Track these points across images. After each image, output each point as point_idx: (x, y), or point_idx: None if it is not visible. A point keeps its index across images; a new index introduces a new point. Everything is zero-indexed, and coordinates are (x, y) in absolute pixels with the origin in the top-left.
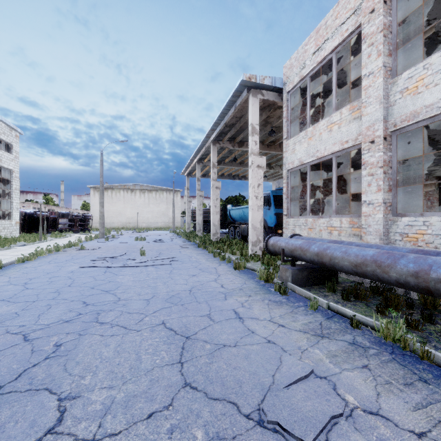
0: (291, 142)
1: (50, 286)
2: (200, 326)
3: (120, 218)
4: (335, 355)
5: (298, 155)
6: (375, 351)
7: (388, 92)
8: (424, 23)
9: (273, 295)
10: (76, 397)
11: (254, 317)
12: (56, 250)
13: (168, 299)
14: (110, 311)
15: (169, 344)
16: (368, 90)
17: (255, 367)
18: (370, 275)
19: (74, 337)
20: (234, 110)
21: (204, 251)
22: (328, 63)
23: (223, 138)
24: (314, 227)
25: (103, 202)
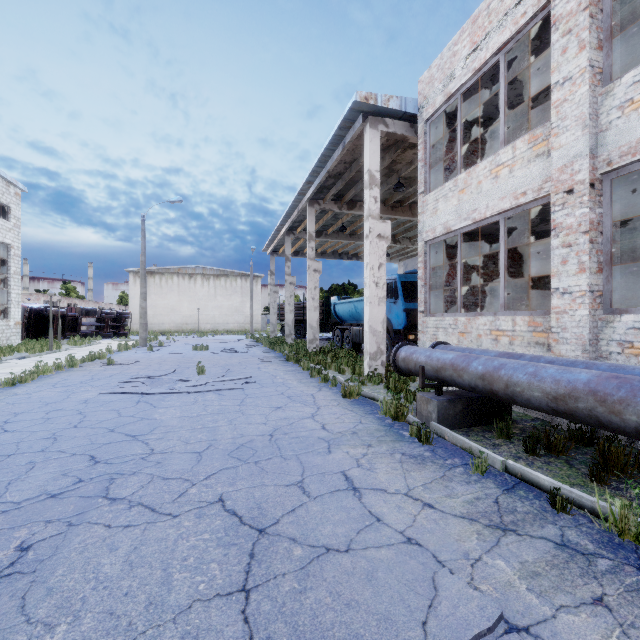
0: (431, 198)
1: (44, 428)
2: (284, 507)
3: (174, 316)
4: (536, 572)
5: (442, 218)
6: (609, 562)
7: (597, 109)
8: None
9: (409, 445)
10: None
11: (379, 487)
12: (70, 365)
13: (233, 451)
14: (133, 474)
15: (228, 546)
16: (563, 107)
17: (387, 603)
18: (583, 417)
19: (57, 531)
20: (342, 151)
21: (296, 368)
22: (490, 71)
23: (325, 196)
24: (469, 330)
25: (145, 293)
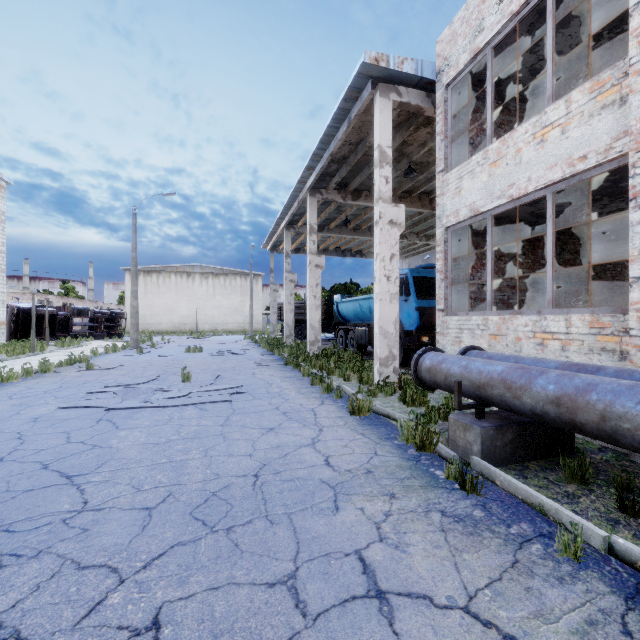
0: (454, 175)
1: None
2: None
3: (171, 316)
4: None
5: (467, 198)
6: None
7: None
8: None
9: (448, 495)
10: None
11: (420, 591)
12: (43, 371)
13: (199, 507)
14: (34, 557)
15: None
16: None
17: None
18: None
19: None
20: (347, 127)
21: (296, 373)
22: (528, 19)
23: (327, 185)
24: (503, 332)
25: (136, 291)
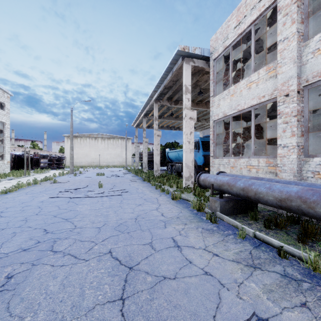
0: (217, 98)
1: (21, 215)
2: (142, 256)
3: (87, 158)
4: (271, 290)
5: (222, 109)
6: (308, 284)
7: (300, 53)
8: None
9: (205, 224)
10: None
11: (191, 245)
12: (34, 183)
13: (116, 227)
14: (65, 239)
15: (113, 276)
16: (283, 53)
17: (195, 305)
18: (294, 210)
19: (26, 268)
20: (171, 75)
21: (148, 184)
22: (246, 35)
23: (163, 98)
24: (235, 165)
25: (72, 147)
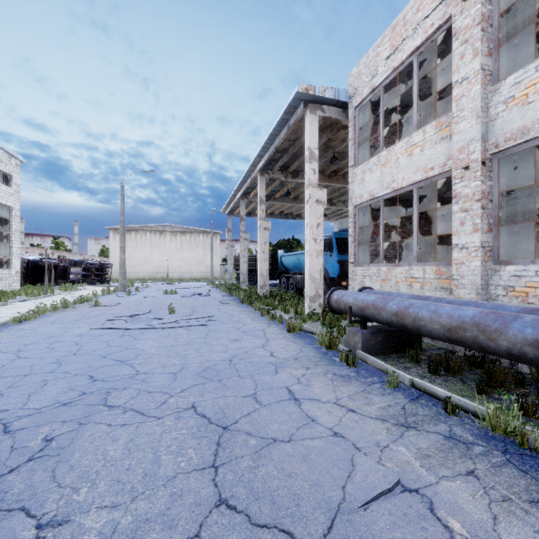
0: (360, 170)
1: (50, 355)
2: (242, 412)
3: (147, 266)
4: (428, 455)
5: (368, 186)
6: (482, 448)
7: (487, 103)
8: (532, 15)
9: (339, 367)
10: (63, 523)
11: (314, 398)
12: (64, 307)
13: (201, 372)
14: (124, 389)
15: (200, 438)
16: (461, 101)
17: (317, 474)
18: (469, 343)
19: (71, 428)
20: (287, 131)
21: (250, 308)
22: (406, 69)
23: (273, 167)
24: (389, 277)
25: (124, 247)
